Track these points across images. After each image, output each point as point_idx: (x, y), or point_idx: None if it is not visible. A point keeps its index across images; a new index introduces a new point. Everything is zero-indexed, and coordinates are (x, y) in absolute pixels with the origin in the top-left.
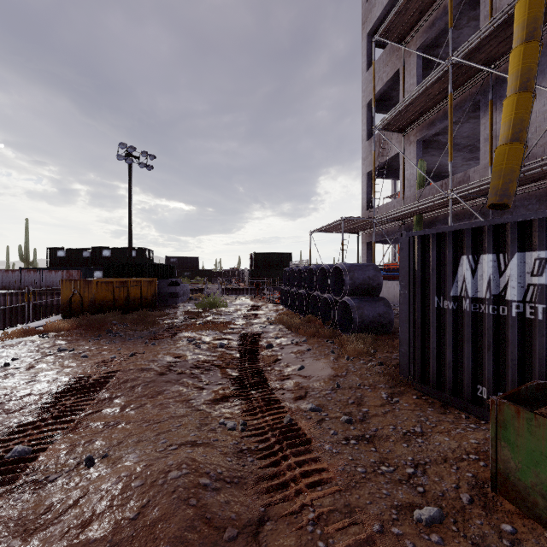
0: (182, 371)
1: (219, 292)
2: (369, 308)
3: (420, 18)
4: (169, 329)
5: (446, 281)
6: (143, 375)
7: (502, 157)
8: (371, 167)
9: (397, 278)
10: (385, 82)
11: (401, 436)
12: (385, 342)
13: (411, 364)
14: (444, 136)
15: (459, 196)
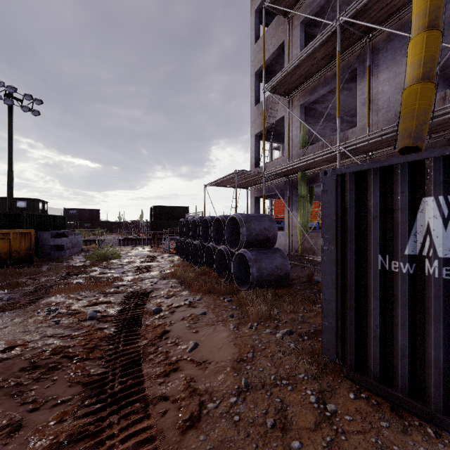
0: None
1: (117, 243)
2: (267, 260)
3: None
4: (32, 293)
5: (396, 234)
6: None
7: (413, 97)
8: (259, 129)
9: (279, 228)
10: (271, 53)
11: None
12: (285, 298)
13: (339, 343)
14: (320, 105)
15: (347, 150)
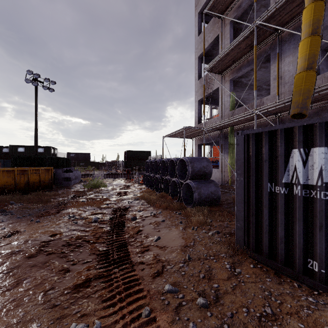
0: (53, 251)
1: (102, 176)
2: (204, 188)
3: (233, 1)
4: (57, 206)
5: (278, 170)
6: (9, 260)
7: (301, 81)
8: (201, 96)
9: (216, 166)
10: (209, 43)
11: (257, 323)
12: (217, 212)
13: (246, 236)
14: (245, 78)
15: (261, 112)
